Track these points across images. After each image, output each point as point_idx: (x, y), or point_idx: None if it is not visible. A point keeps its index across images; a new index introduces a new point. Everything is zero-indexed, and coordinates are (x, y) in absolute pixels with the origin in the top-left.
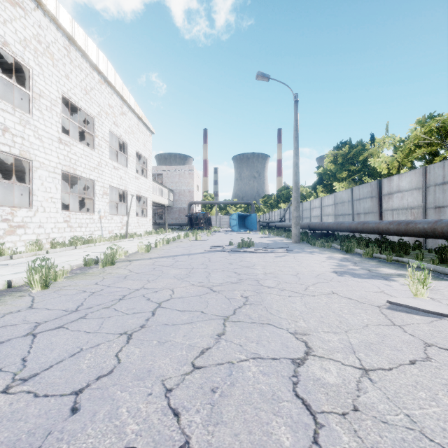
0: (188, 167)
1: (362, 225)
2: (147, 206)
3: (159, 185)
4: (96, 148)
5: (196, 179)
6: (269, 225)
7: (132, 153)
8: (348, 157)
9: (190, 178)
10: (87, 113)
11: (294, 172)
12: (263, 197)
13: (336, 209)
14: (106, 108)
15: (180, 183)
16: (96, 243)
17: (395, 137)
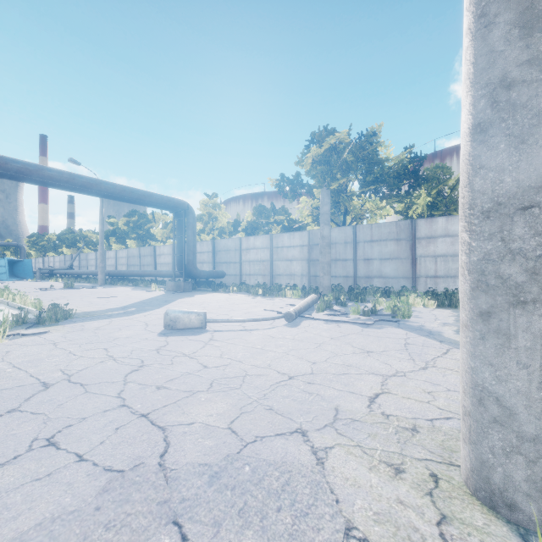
0: None
1: (144, 272)
2: None
3: None
4: None
5: None
6: (53, 272)
7: None
8: (138, 224)
9: None
10: None
11: (100, 236)
12: (30, 236)
13: (129, 261)
14: None
15: None
16: None
17: (167, 217)
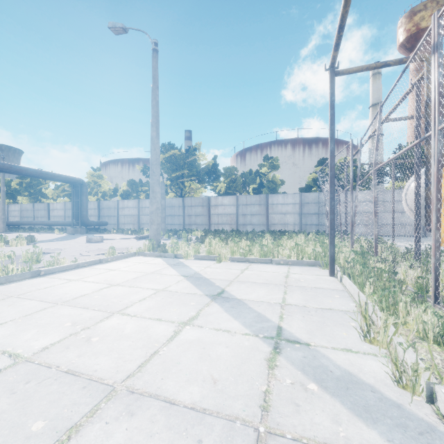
0: None
1: (42, 222)
2: None
3: None
4: None
5: None
6: None
7: None
8: (30, 185)
9: None
10: None
11: (2, 195)
12: None
13: (22, 213)
14: None
15: None
16: None
17: None
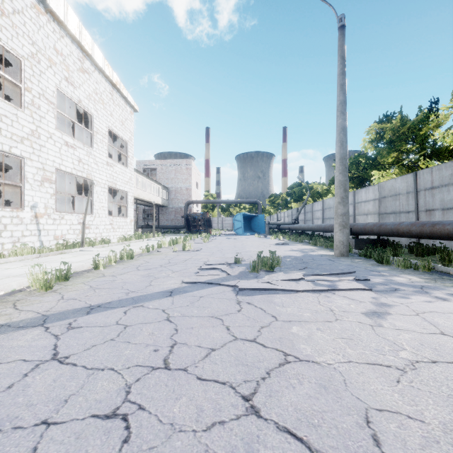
0: (186, 161)
1: None
2: (127, 203)
3: (150, 180)
4: (28, 107)
5: (195, 175)
6: (280, 227)
7: (101, 130)
8: (401, 132)
9: (187, 173)
10: (6, 47)
11: (339, 141)
12: (270, 197)
13: (382, 205)
14: (50, 53)
15: (177, 180)
16: (0, 259)
17: None
